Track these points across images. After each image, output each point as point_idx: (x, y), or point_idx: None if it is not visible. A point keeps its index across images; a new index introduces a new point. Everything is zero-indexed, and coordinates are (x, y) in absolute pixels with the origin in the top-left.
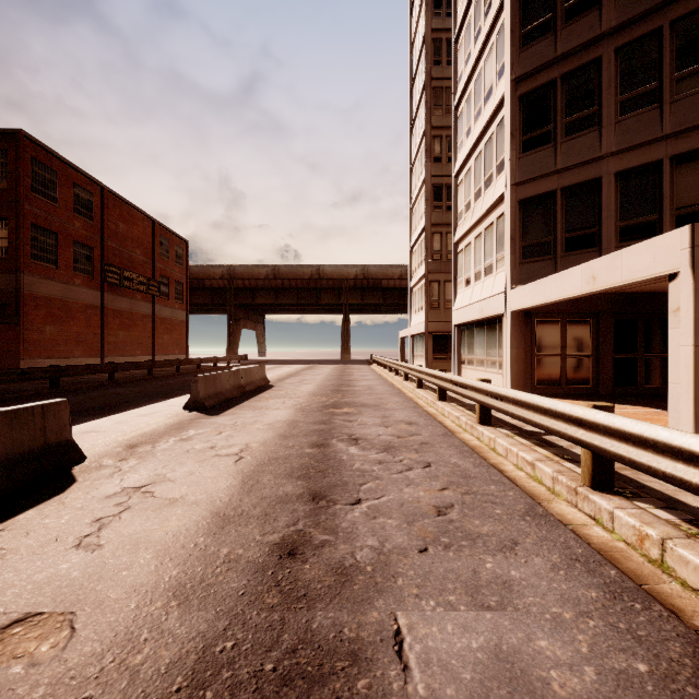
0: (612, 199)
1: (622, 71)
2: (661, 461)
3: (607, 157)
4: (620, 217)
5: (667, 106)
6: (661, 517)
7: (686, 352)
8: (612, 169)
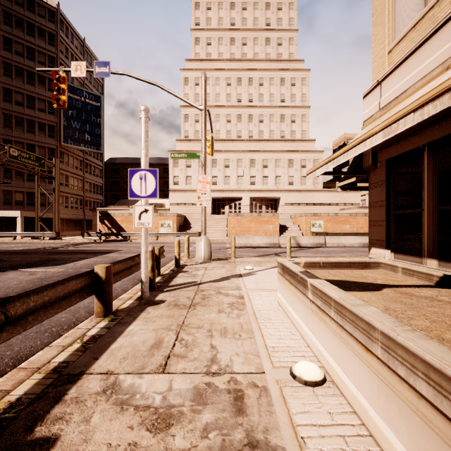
0: (2, 195)
1: (4, 169)
2: (22, 235)
3: (1, 186)
4: (4, 199)
5: (14, 181)
6: (21, 240)
7: (20, 227)
8: (2, 189)
